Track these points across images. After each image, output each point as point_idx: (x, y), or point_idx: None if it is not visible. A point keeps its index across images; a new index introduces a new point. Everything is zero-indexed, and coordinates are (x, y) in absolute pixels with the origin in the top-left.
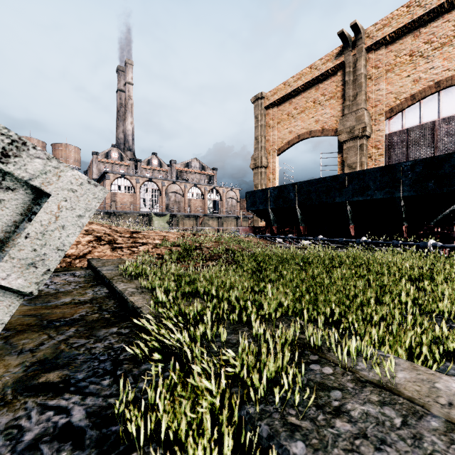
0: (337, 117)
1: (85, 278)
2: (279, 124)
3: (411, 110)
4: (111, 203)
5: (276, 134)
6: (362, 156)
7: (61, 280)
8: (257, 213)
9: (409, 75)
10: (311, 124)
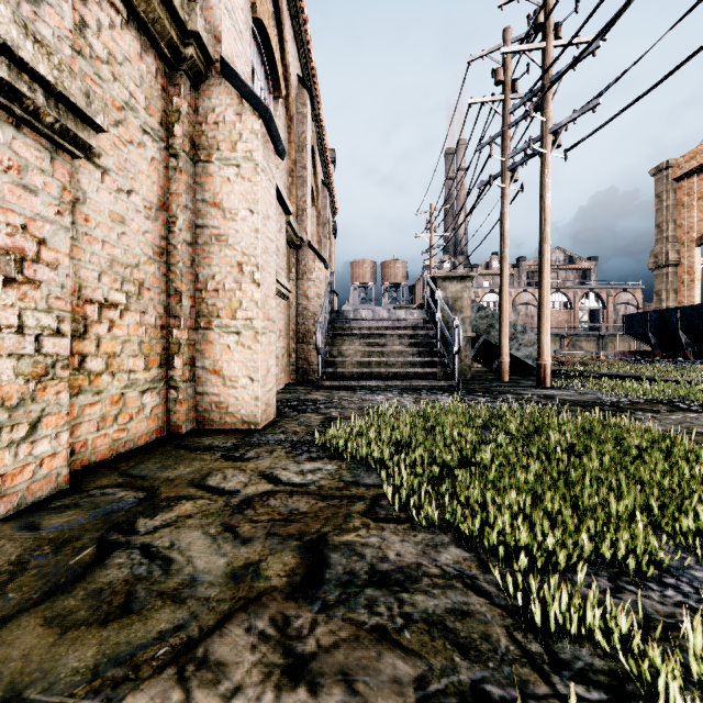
0: None
1: None
2: (700, 200)
3: None
4: None
5: (696, 216)
6: None
7: None
8: (636, 337)
9: None
10: None
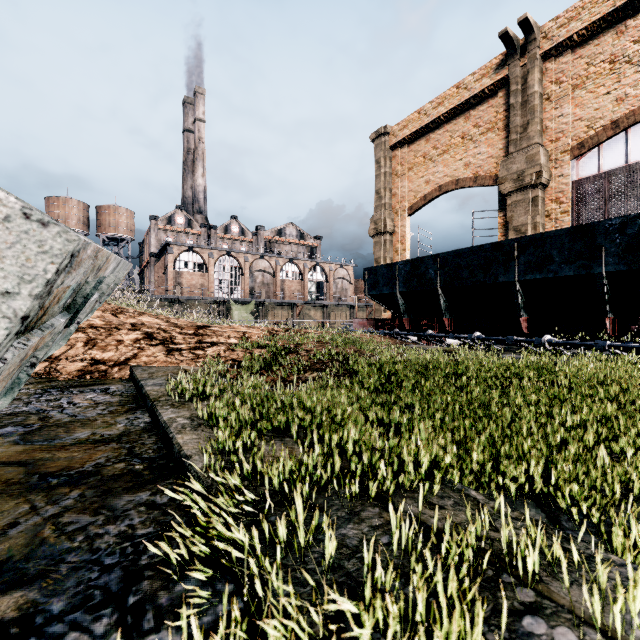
0: (497, 158)
1: (121, 397)
2: (410, 170)
3: (612, 144)
4: (175, 286)
5: (407, 186)
6: (537, 215)
7: (85, 400)
8: (380, 299)
9: (610, 91)
10: (459, 170)
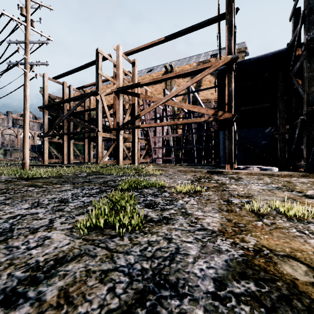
0: None
1: None
2: None
3: None
4: None
5: None
6: None
7: None
8: (34, 152)
9: None
10: None
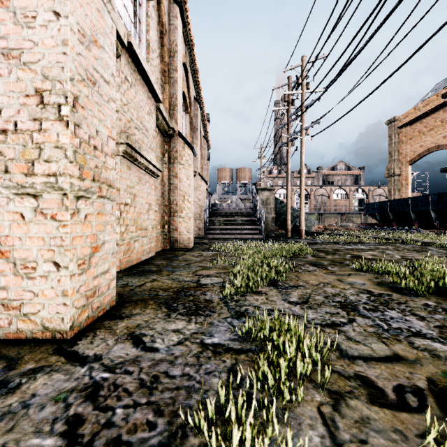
0: None
1: None
2: (411, 139)
3: None
4: None
5: (409, 148)
6: None
7: None
8: (370, 215)
9: None
10: (439, 140)
